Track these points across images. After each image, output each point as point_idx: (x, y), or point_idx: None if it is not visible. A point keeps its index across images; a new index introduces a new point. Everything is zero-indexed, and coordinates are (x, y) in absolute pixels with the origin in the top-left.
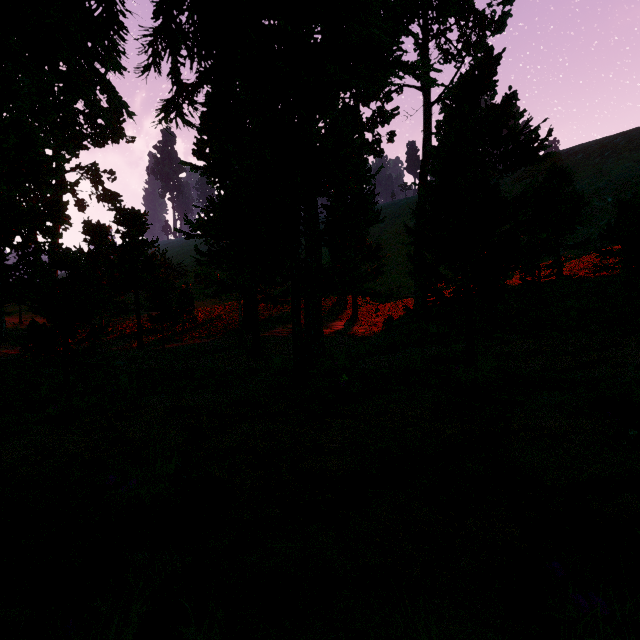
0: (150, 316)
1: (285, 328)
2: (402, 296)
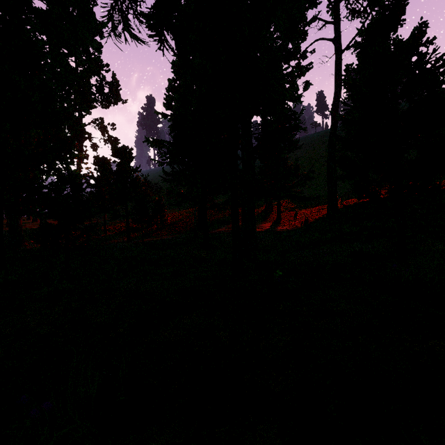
0: (133, 219)
1: (227, 228)
2: (314, 204)
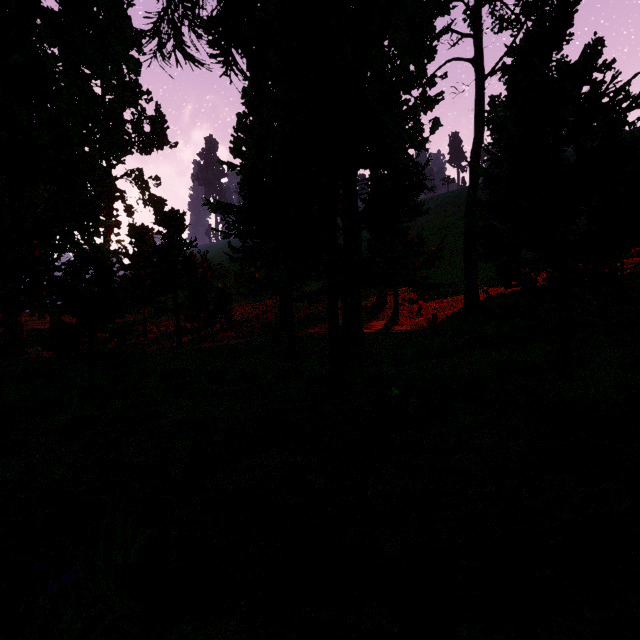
0: (187, 315)
1: (322, 328)
2: (446, 294)
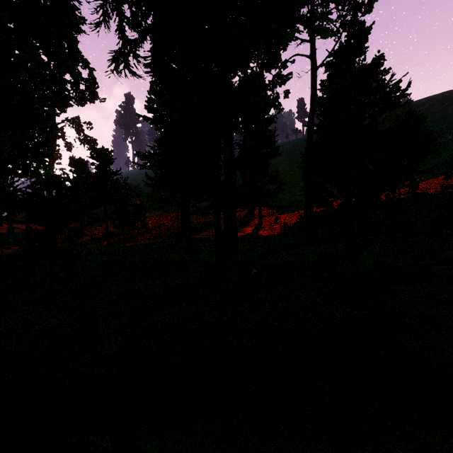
0: (114, 223)
1: (210, 232)
2: (294, 209)
